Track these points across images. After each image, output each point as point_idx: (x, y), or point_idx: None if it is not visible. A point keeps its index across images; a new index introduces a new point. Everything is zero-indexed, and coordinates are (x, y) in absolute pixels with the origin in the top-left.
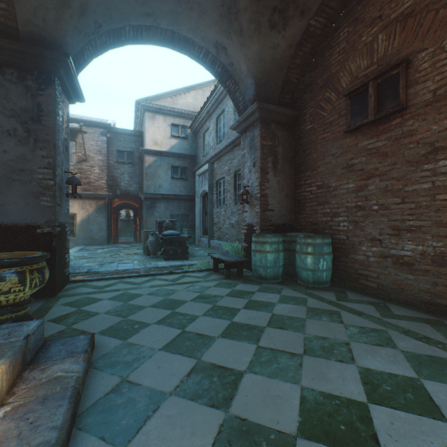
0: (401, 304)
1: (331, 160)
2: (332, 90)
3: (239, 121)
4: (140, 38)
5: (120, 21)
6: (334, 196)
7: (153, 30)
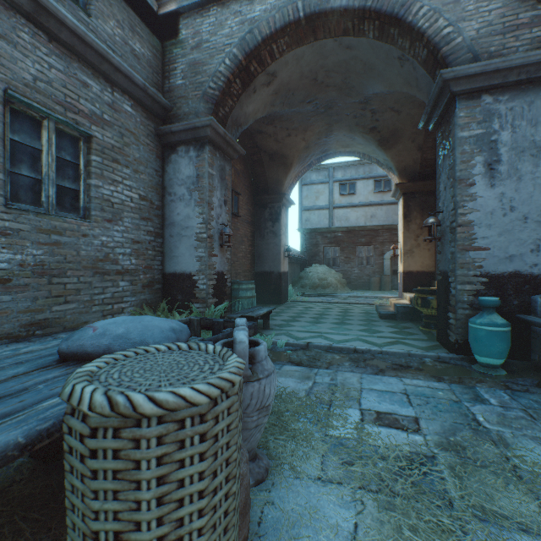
0: None
1: None
2: None
3: (226, 135)
4: (355, 20)
5: (378, 48)
6: None
7: (340, 32)
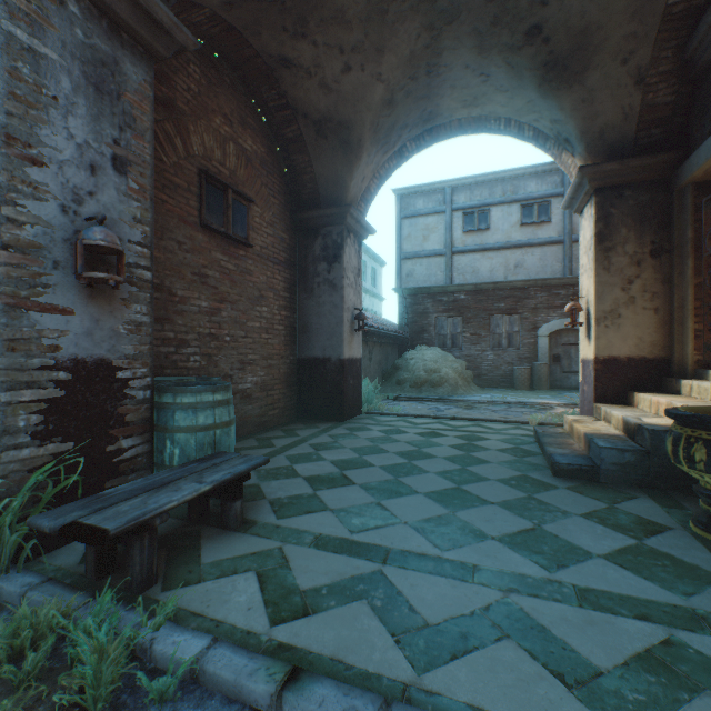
0: (255, 435)
1: (178, 250)
2: (180, 134)
3: None
4: None
5: None
6: (183, 313)
7: None
